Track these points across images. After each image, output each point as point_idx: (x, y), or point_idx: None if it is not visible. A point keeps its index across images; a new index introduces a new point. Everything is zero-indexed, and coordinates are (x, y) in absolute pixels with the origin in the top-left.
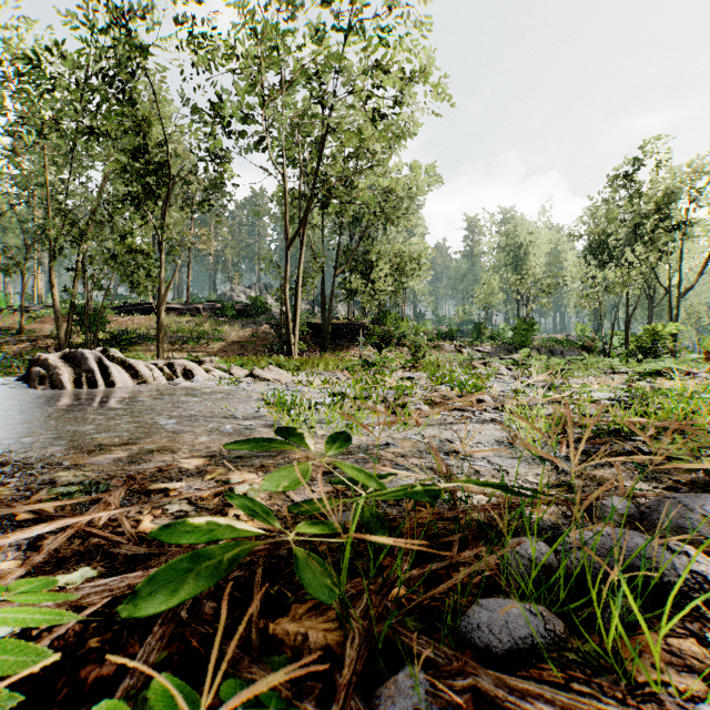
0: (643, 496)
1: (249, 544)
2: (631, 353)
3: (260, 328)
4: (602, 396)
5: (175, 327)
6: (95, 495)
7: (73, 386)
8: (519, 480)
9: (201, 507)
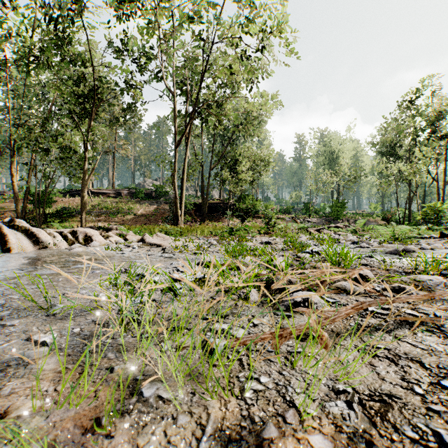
0: None
1: None
2: (418, 222)
3: (160, 206)
4: None
5: (102, 205)
6: None
7: None
8: None
9: None
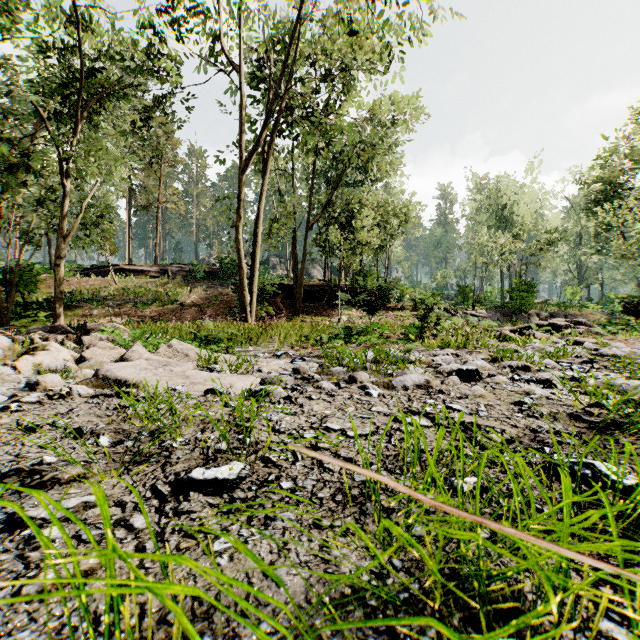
0: None
1: None
2: None
3: (226, 290)
4: None
5: (131, 289)
6: None
7: None
8: None
9: None
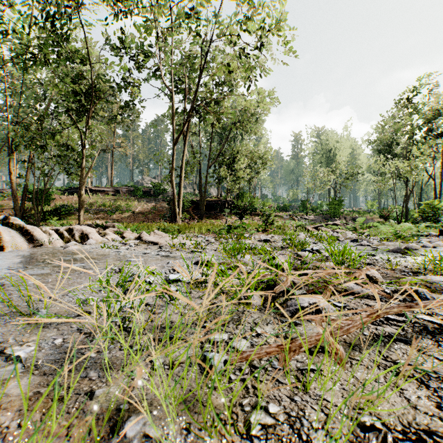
0: None
1: None
2: (416, 220)
3: (158, 204)
4: None
5: (101, 203)
6: None
7: None
8: None
9: None
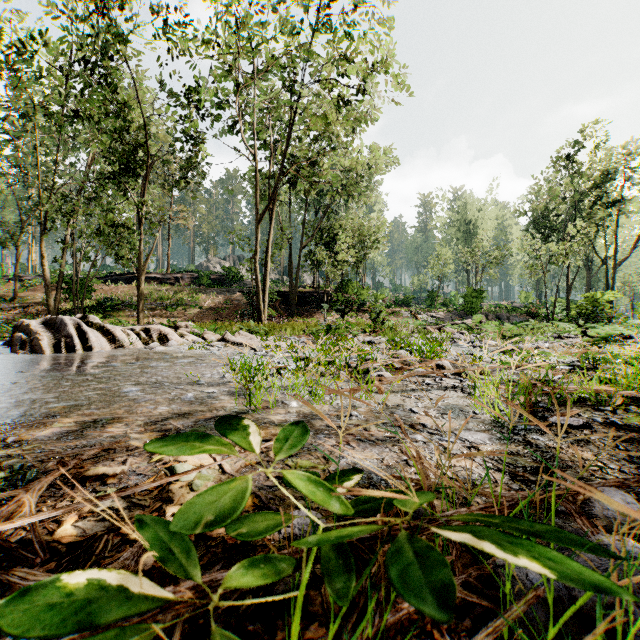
0: (638, 484)
1: (139, 632)
2: (573, 318)
3: (233, 296)
4: (555, 361)
5: (156, 295)
6: (8, 492)
7: (52, 351)
8: (494, 461)
9: (135, 503)
